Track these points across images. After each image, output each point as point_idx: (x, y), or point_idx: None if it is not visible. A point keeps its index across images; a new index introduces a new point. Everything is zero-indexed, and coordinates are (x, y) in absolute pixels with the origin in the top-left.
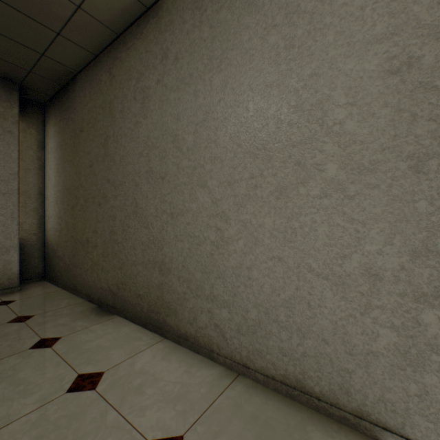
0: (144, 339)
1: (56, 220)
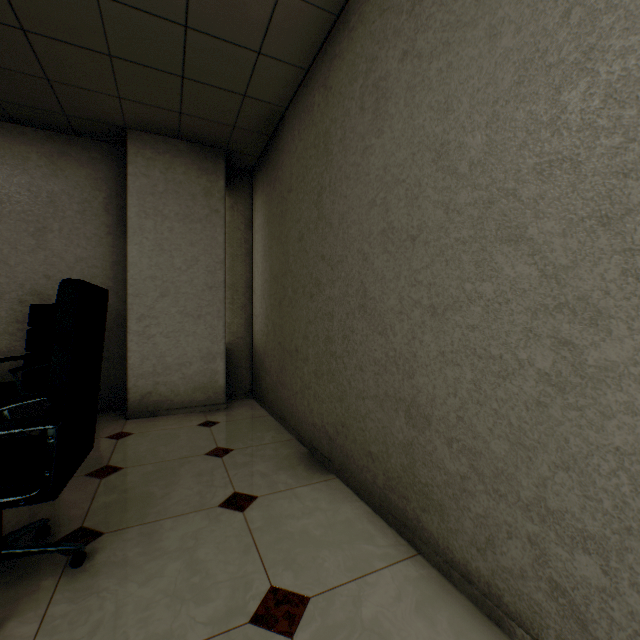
0: (377, 541)
1: (263, 320)
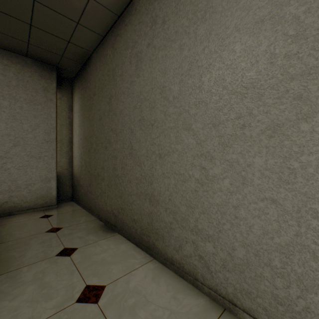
0: (137, 257)
1: (79, 159)
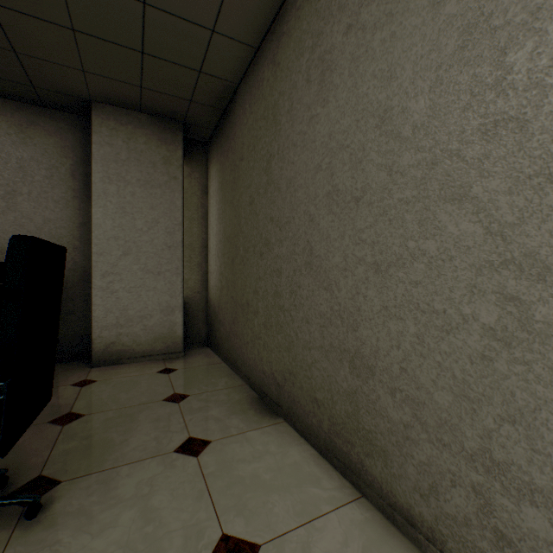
0: (323, 484)
1: (217, 276)
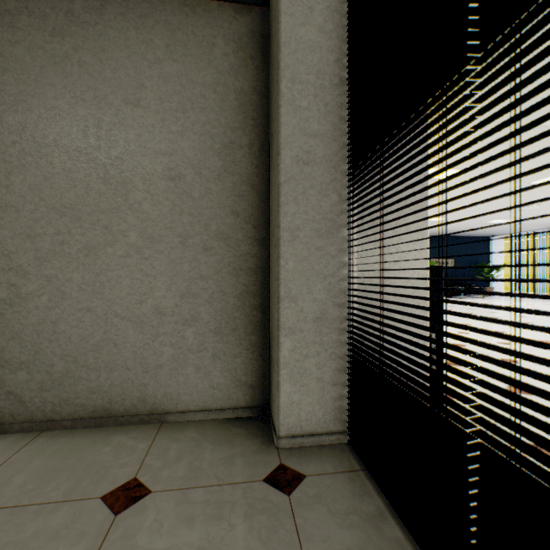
0: None
1: None
